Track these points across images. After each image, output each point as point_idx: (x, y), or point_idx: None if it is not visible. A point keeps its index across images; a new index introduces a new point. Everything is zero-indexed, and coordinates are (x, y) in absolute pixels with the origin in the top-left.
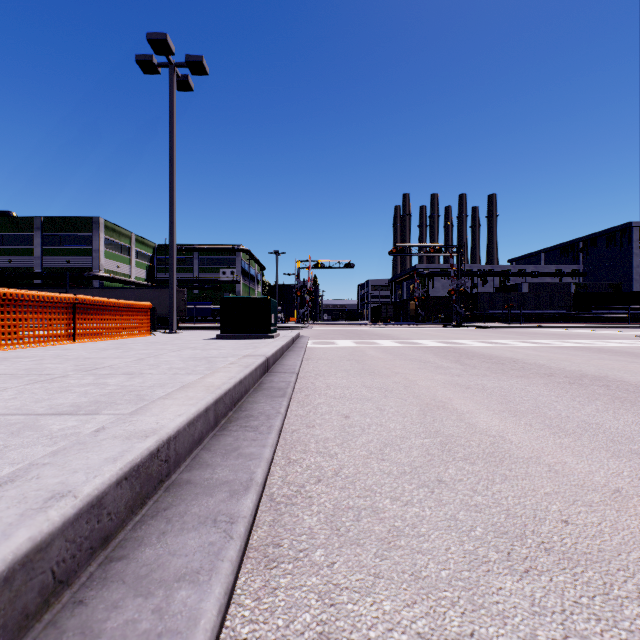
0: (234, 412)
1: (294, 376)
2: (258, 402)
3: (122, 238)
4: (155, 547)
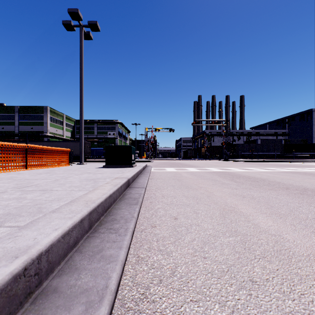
0: (105, 216)
1: (143, 190)
2: (121, 208)
3: (59, 116)
4: None
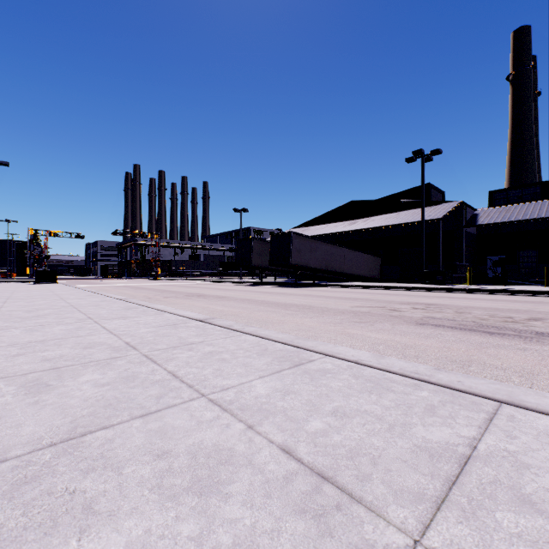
0: None
1: None
2: None
3: None
4: None
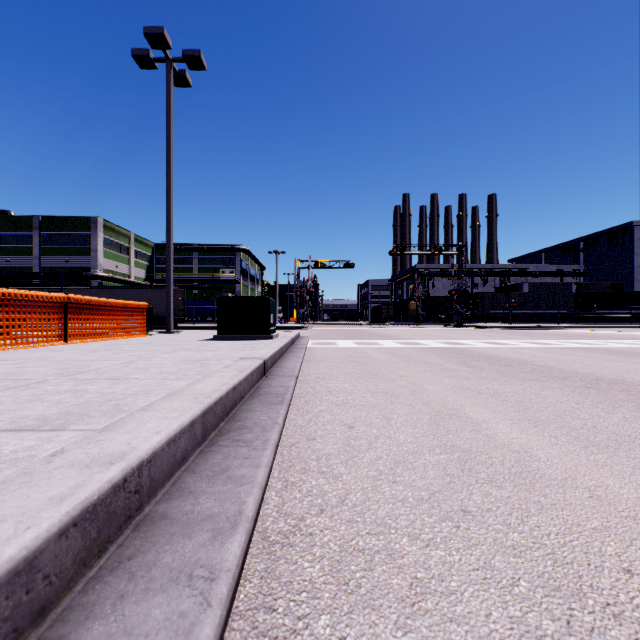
0: (226, 422)
1: (293, 380)
2: (253, 410)
3: (121, 238)
4: (107, 621)
